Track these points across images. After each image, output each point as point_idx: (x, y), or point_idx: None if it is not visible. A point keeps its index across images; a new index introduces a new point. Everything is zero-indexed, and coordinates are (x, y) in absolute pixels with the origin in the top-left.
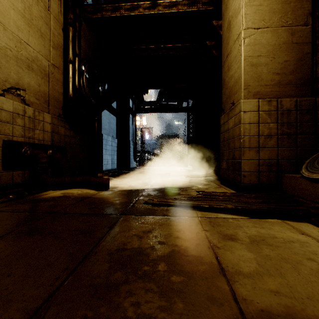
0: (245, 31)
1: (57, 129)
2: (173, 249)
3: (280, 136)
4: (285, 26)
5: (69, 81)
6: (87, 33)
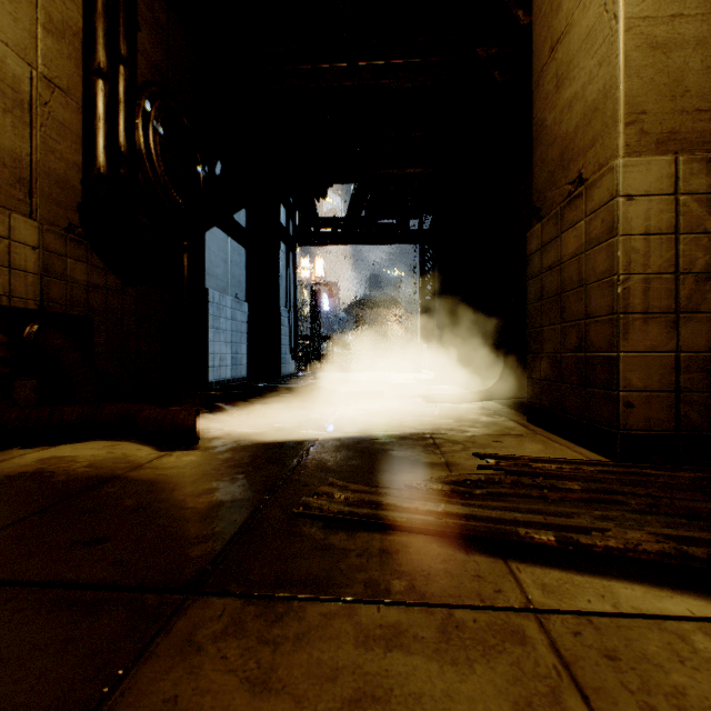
0: None
1: (61, 267)
2: None
3: None
4: None
5: (94, 130)
6: (162, 17)
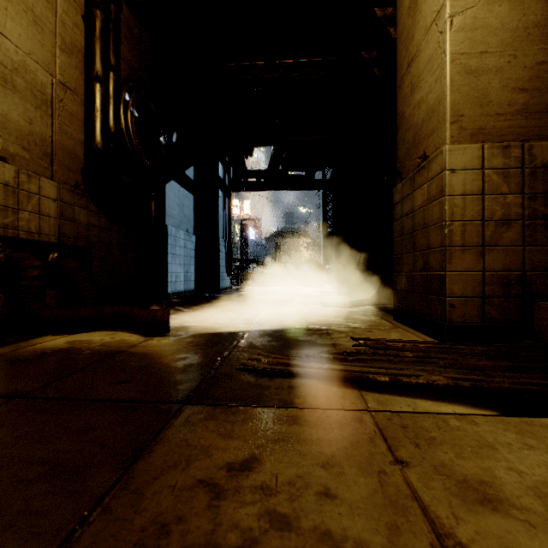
0: (454, 0)
1: (71, 213)
2: None
3: (528, 221)
4: None
5: (94, 118)
6: (136, 32)
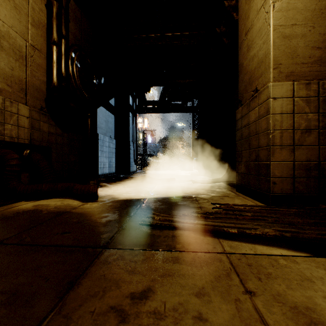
0: None
1: (38, 125)
2: None
3: (322, 130)
4: None
5: (52, 67)
6: (79, 15)
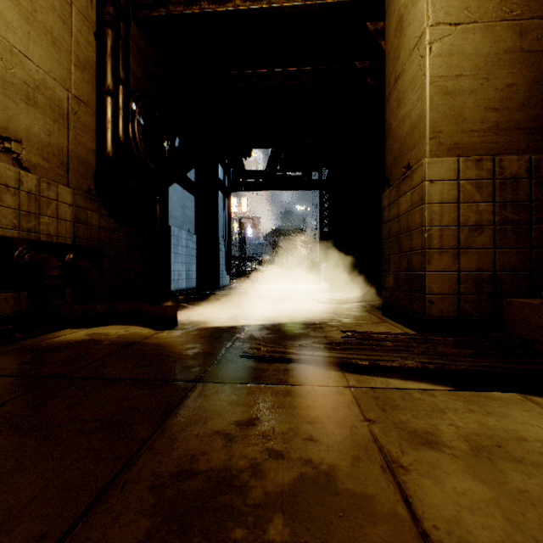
0: (432, 29)
1: (84, 216)
2: (302, 474)
3: (499, 226)
4: (508, 19)
5: (105, 129)
6: (142, 44)
